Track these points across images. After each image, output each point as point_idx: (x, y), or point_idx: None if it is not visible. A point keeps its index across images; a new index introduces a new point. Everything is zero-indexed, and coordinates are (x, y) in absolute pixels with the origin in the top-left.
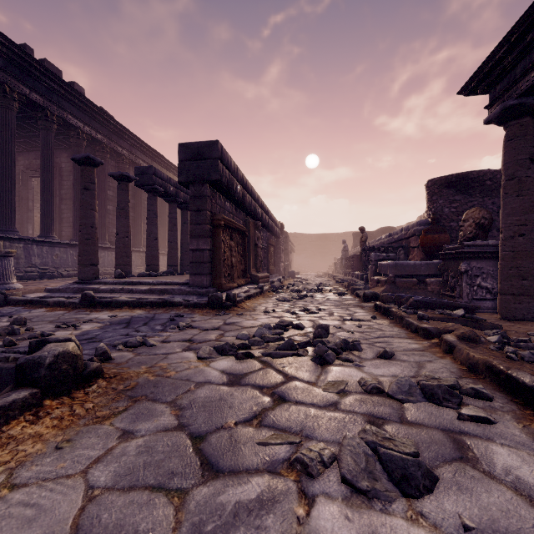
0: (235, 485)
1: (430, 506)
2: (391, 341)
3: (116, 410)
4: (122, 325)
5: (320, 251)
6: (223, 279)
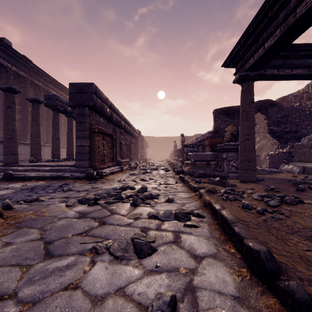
0: (59, 260)
1: (146, 261)
2: (177, 194)
3: (6, 233)
4: (28, 190)
5: (164, 147)
6: (97, 163)
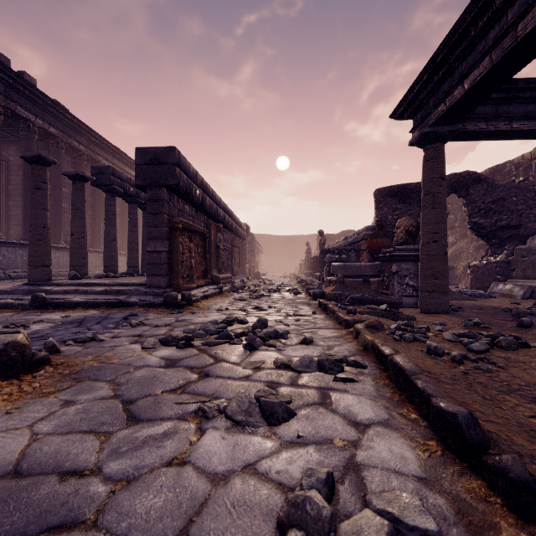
0: (150, 427)
1: (282, 429)
2: (318, 331)
3: (61, 388)
4: (74, 325)
5: (288, 252)
6: (180, 280)
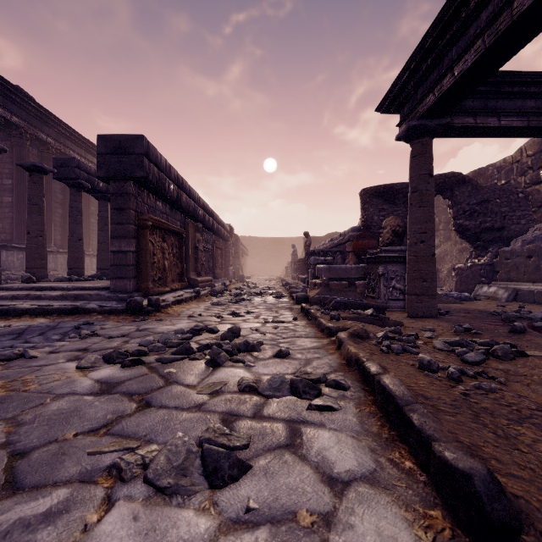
0: (31, 500)
1: (227, 494)
2: (296, 341)
3: None
4: (11, 336)
5: (275, 255)
6: (150, 283)
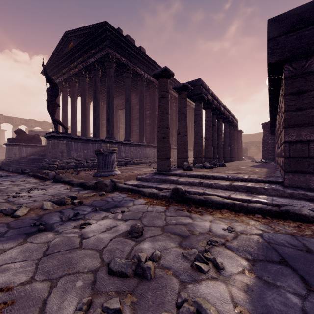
0: None
1: None
2: None
3: None
4: (289, 275)
5: None
6: None
